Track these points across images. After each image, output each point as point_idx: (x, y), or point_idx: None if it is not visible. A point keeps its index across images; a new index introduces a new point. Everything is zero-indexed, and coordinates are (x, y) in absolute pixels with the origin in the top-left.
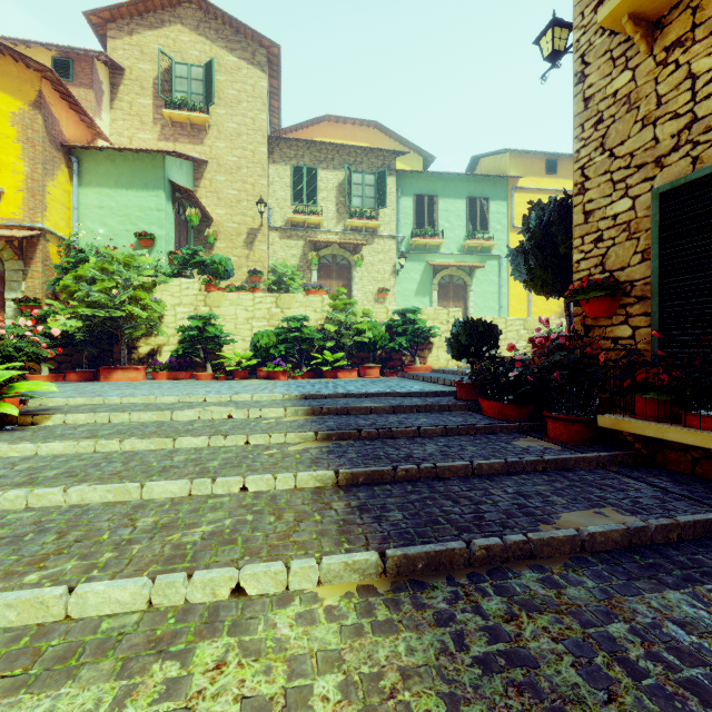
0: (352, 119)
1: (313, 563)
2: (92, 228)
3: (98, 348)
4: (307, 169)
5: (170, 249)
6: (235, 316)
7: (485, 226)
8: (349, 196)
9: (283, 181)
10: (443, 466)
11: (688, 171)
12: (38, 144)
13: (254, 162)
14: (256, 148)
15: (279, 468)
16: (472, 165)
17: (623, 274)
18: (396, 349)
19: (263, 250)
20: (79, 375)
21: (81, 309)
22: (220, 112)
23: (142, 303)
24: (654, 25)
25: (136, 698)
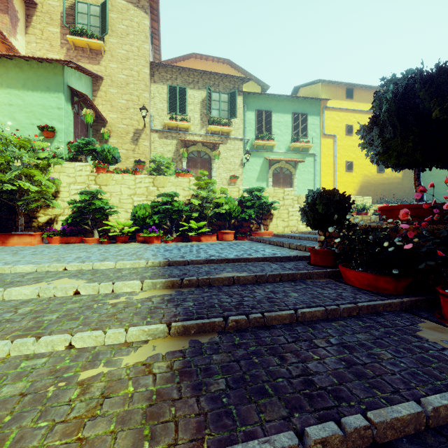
0: (211, 57)
1: None
2: (3, 121)
3: (3, 218)
4: (179, 88)
5: (69, 140)
6: (120, 193)
7: (305, 133)
8: (210, 109)
9: (161, 96)
10: (382, 422)
11: None
12: None
13: (139, 80)
14: (140, 69)
15: None
16: (294, 93)
17: None
18: (246, 219)
19: (145, 146)
20: None
21: None
22: (113, 41)
23: (35, 179)
24: None
25: None
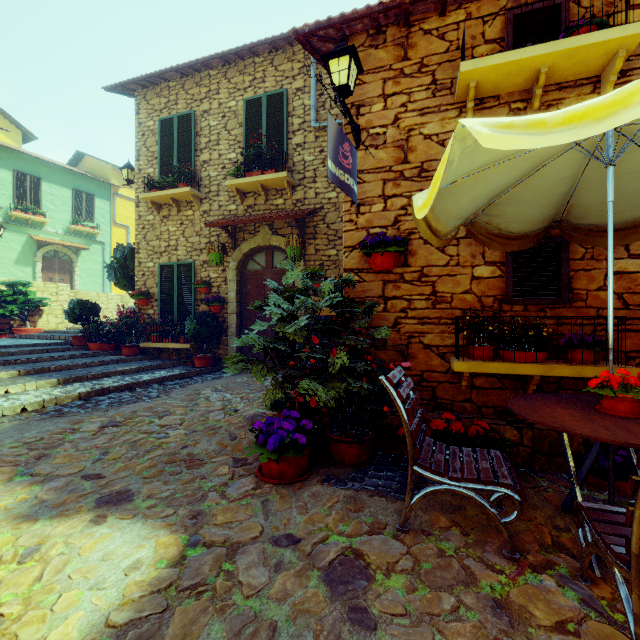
0: None
1: (34, 382)
2: None
3: None
4: None
5: None
6: None
7: (91, 216)
8: None
9: None
10: (73, 365)
11: (168, 261)
12: None
13: None
14: None
15: None
16: (77, 157)
17: (152, 290)
18: (5, 315)
19: None
20: None
21: None
22: None
23: None
24: (160, 205)
25: (0, 400)
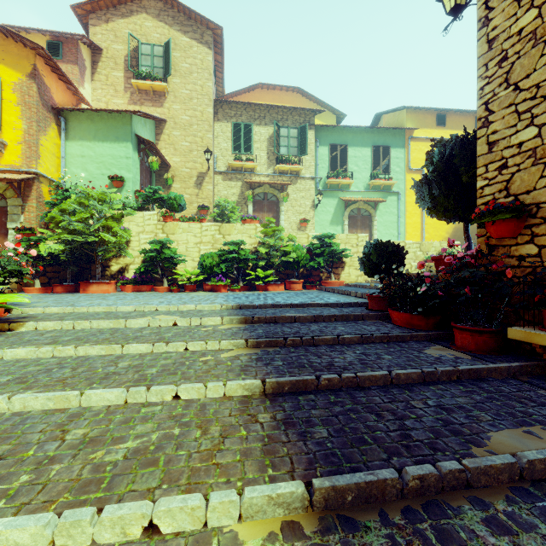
0: (279, 86)
1: (233, 497)
2: (76, 173)
3: (79, 267)
4: (244, 125)
5: (136, 189)
6: (186, 241)
7: (386, 168)
8: (278, 146)
9: (225, 135)
10: (363, 376)
11: None
12: (33, 106)
13: (202, 120)
14: (204, 109)
15: (211, 377)
16: (375, 120)
17: (528, 197)
18: (315, 267)
19: (209, 190)
20: (64, 288)
21: (63, 236)
22: (176, 81)
23: (112, 230)
24: None
25: None
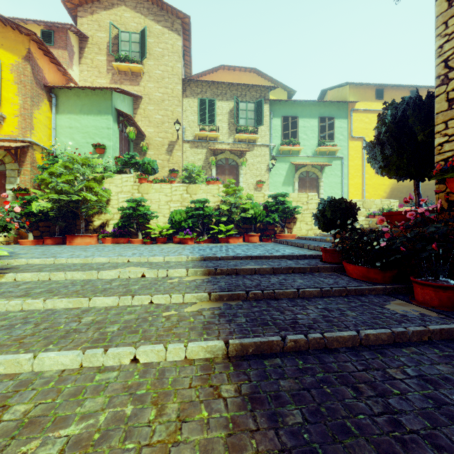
0: (239, 67)
1: None
2: (65, 141)
3: (67, 222)
4: (208, 101)
5: (116, 155)
6: (158, 200)
7: (331, 137)
8: (237, 118)
9: (192, 109)
10: (331, 337)
11: None
12: (27, 84)
13: (173, 97)
14: (174, 87)
15: (172, 336)
16: (321, 96)
17: None
18: (270, 222)
19: (178, 156)
20: (53, 240)
21: (51, 195)
22: (150, 64)
23: (94, 190)
24: None
25: None
